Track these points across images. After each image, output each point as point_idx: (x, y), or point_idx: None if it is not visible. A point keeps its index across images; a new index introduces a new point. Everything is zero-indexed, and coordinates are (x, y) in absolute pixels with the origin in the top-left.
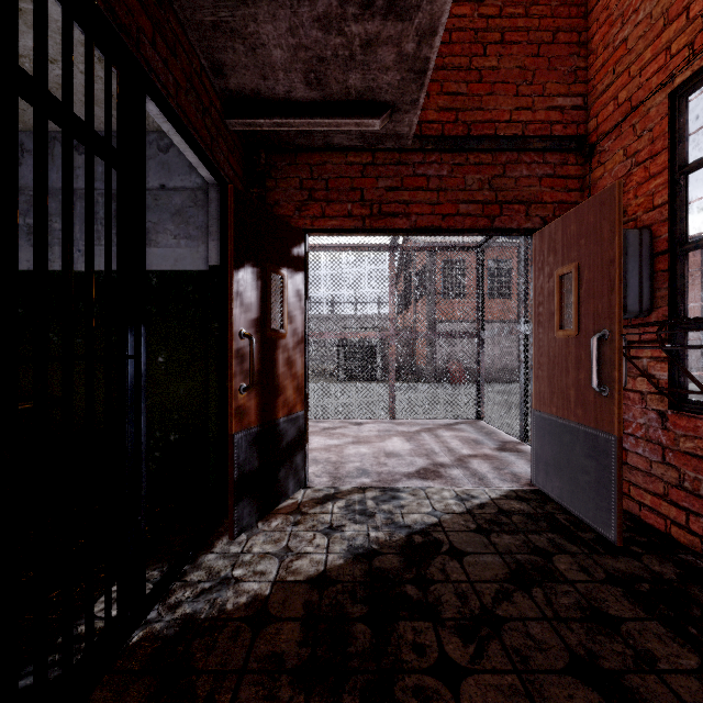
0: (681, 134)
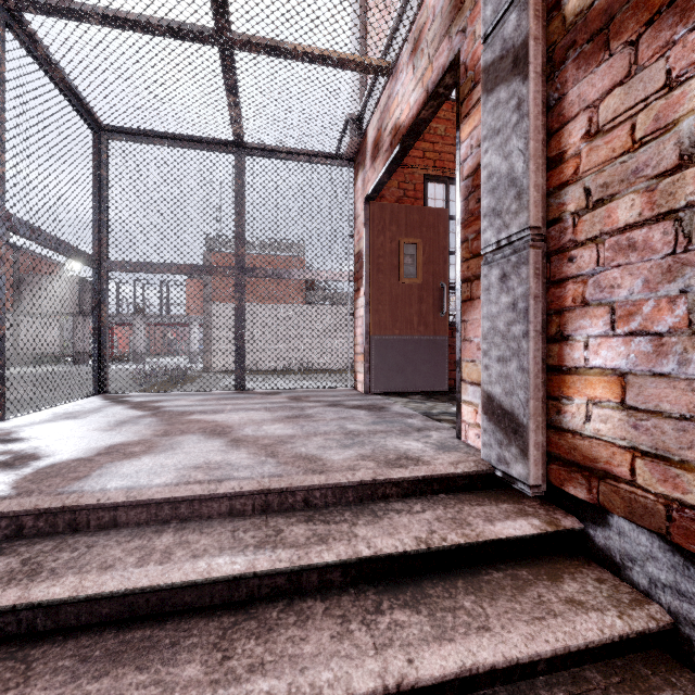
0: (426, 197)
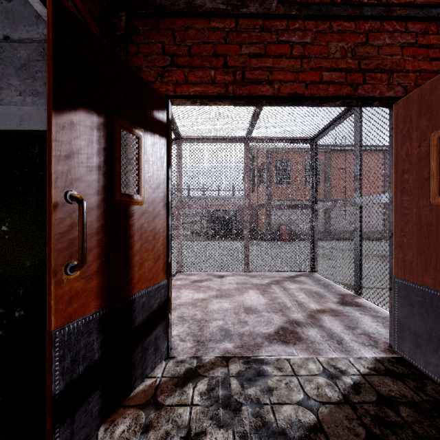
0: None
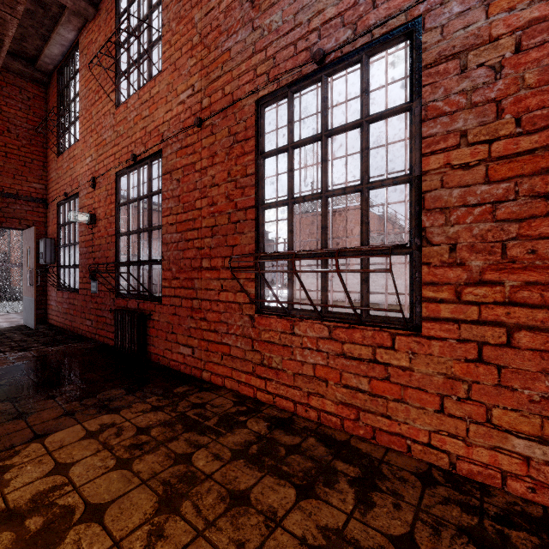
0: (60, 215)
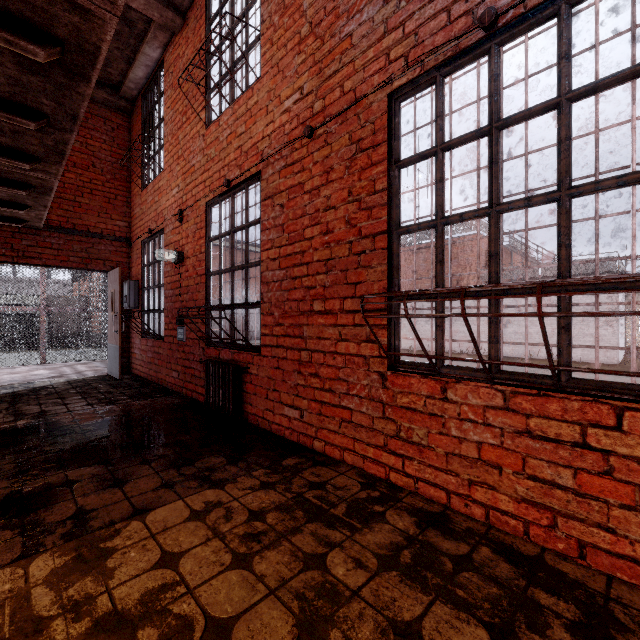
0: (144, 255)
